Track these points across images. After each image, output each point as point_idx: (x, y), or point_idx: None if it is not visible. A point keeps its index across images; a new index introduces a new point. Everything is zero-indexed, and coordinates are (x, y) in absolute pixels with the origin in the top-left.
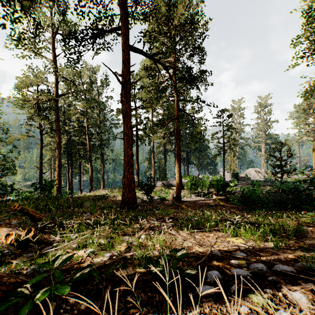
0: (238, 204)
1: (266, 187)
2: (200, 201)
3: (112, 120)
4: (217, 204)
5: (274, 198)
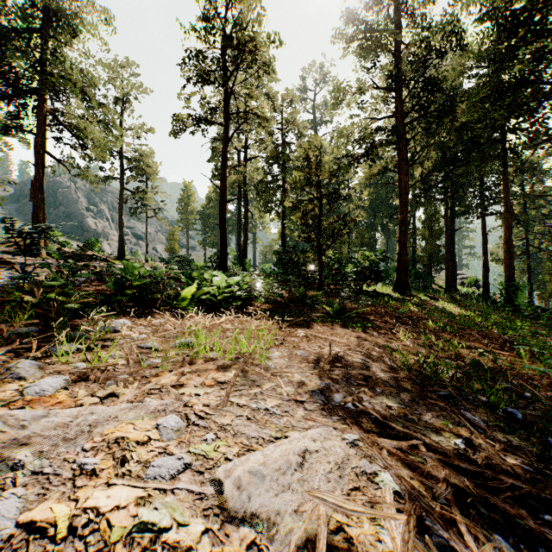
0: None
1: None
2: None
3: None
4: None
5: None
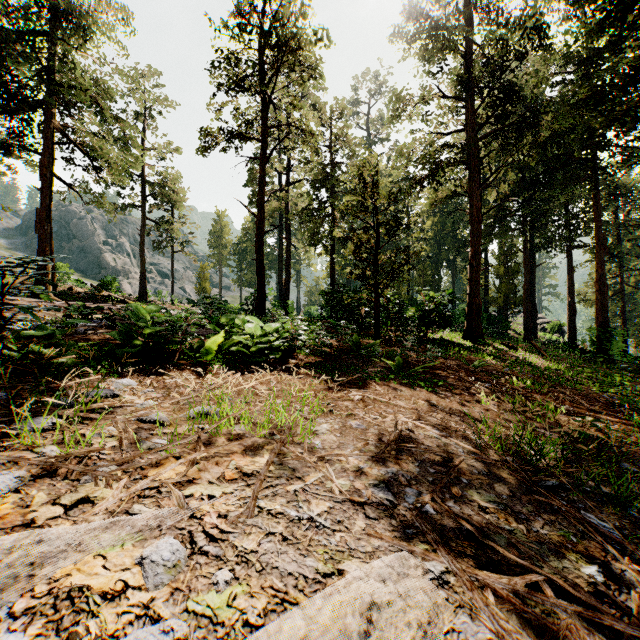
0: None
1: None
2: None
3: None
4: None
5: None
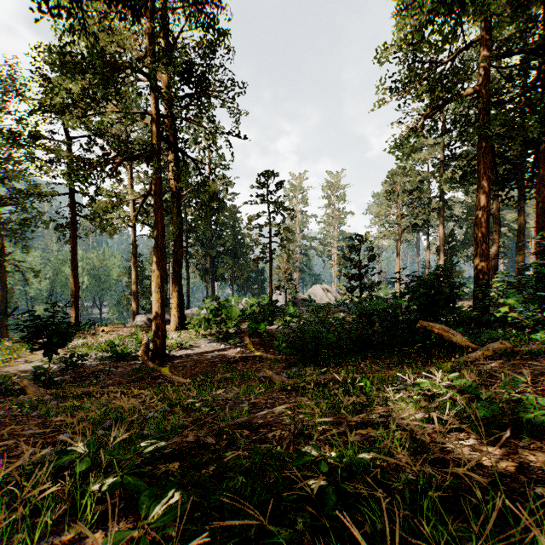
0: (290, 352)
1: (338, 315)
2: (213, 353)
3: (27, 177)
4: (248, 356)
5: (352, 334)
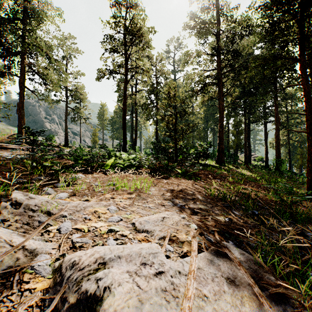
0: None
1: None
2: None
3: None
4: None
5: None
